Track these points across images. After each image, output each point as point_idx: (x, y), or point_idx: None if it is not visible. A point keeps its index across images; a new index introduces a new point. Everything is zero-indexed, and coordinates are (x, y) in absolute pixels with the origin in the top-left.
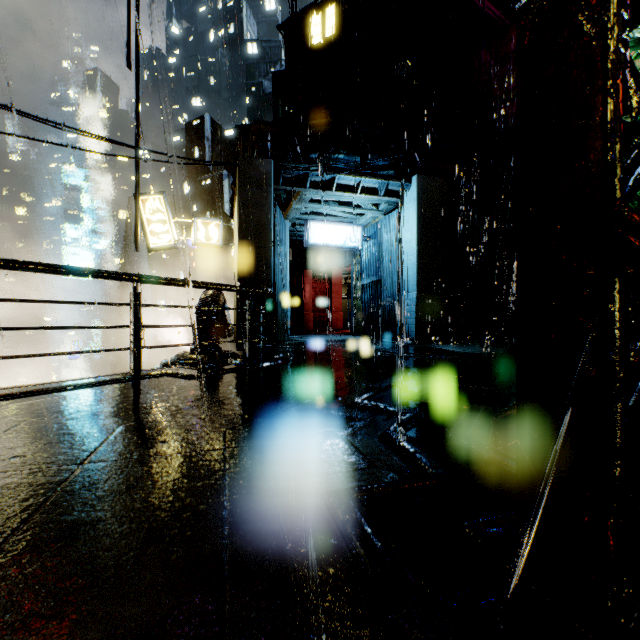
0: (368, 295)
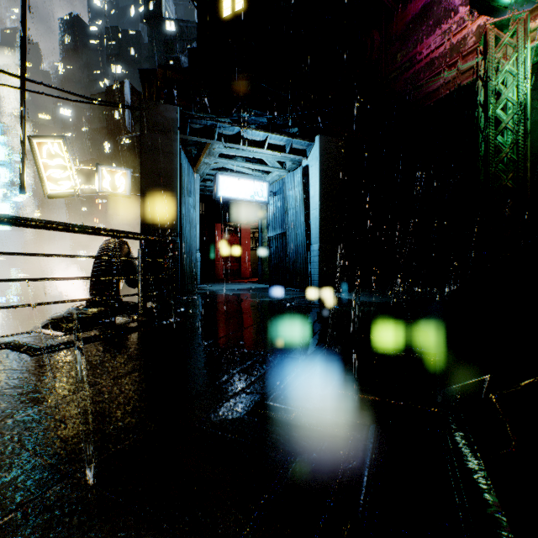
0: (274, 247)
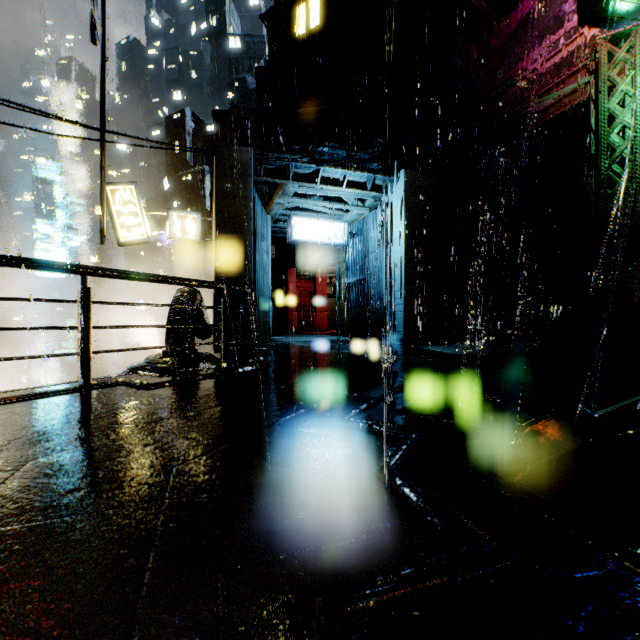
0: (354, 294)
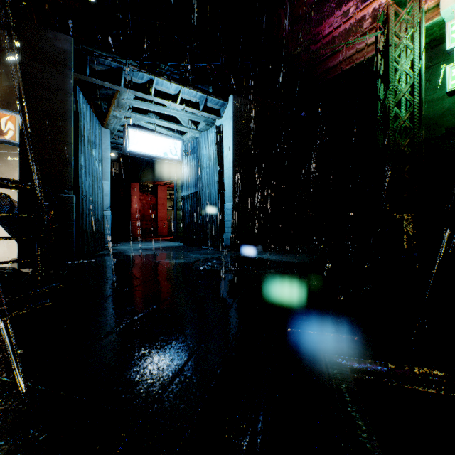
0: (188, 205)
